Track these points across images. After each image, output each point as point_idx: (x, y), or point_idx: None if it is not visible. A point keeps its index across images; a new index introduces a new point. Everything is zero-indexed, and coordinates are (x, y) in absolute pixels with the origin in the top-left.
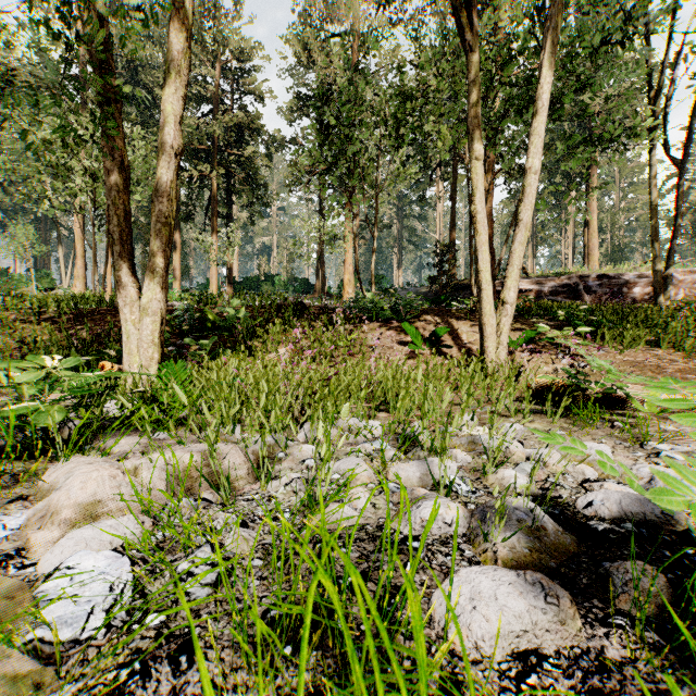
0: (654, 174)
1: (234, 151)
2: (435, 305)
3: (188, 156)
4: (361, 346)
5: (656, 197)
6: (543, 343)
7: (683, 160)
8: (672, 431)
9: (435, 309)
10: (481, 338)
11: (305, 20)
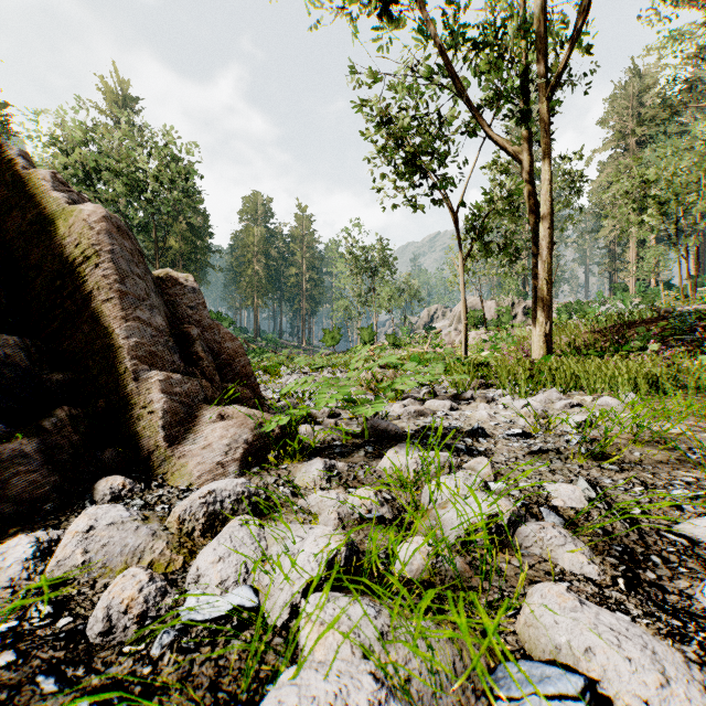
0: None
1: None
2: None
3: None
4: None
5: None
6: None
7: None
8: None
9: None
10: None
11: None
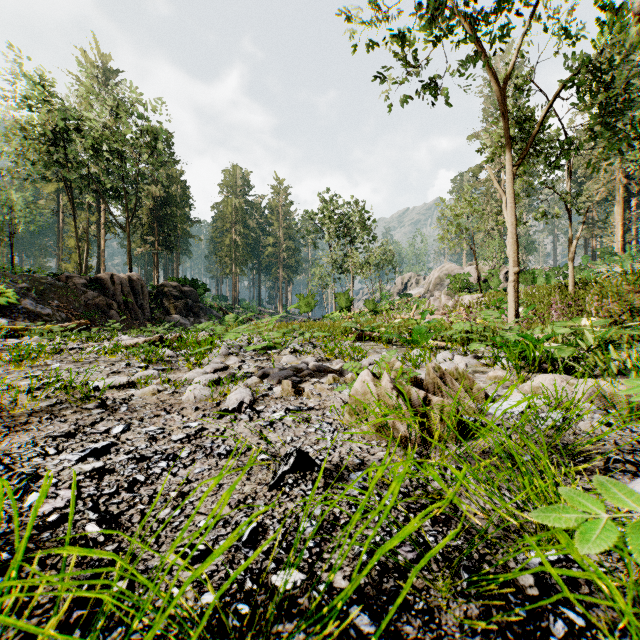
0: None
1: None
2: None
3: None
4: None
5: None
6: None
7: None
8: None
9: None
10: None
11: None
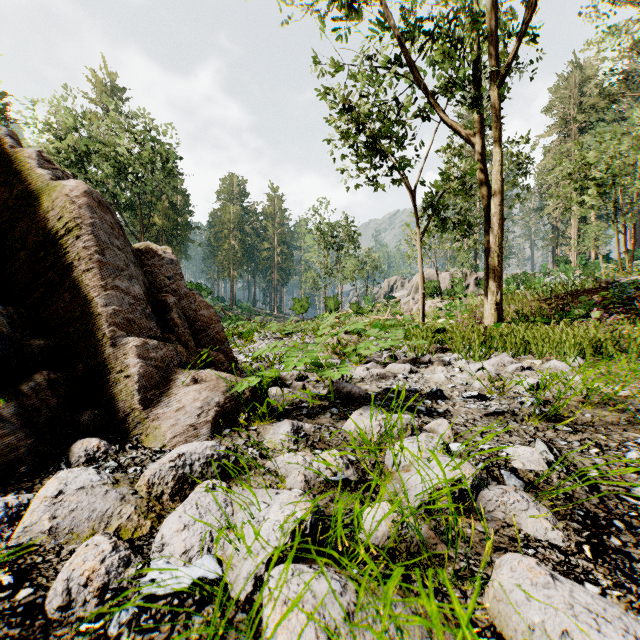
0: None
1: None
2: None
3: None
4: None
5: None
6: None
7: None
8: None
9: None
10: None
11: None
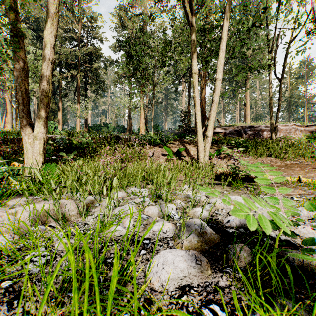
0: (271, 84)
1: (88, 65)
2: (179, 138)
3: (65, 66)
4: (145, 156)
5: (271, 93)
6: (224, 154)
7: (282, 78)
8: None
9: (179, 140)
10: (197, 152)
11: (122, 6)
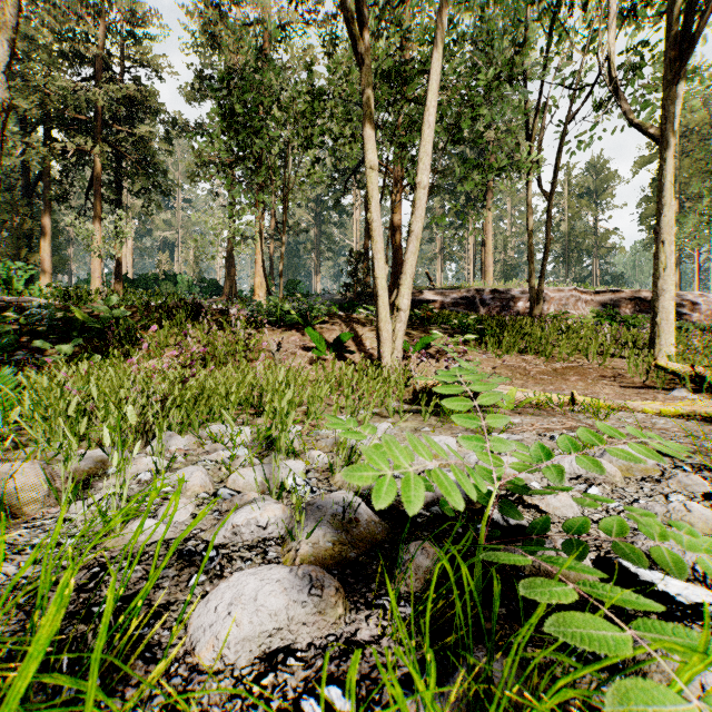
0: (530, 203)
1: (123, 128)
2: (343, 311)
3: (62, 124)
4: (260, 351)
5: (532, 223)
6: (437, 349)
7: (551, 194)
8: (517, 423)
9: (343, 315)
10: (378, 343)
11: None
